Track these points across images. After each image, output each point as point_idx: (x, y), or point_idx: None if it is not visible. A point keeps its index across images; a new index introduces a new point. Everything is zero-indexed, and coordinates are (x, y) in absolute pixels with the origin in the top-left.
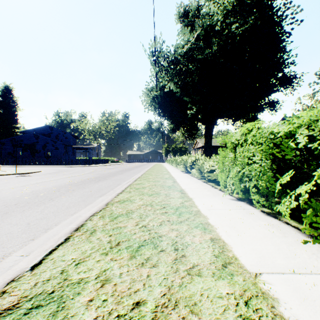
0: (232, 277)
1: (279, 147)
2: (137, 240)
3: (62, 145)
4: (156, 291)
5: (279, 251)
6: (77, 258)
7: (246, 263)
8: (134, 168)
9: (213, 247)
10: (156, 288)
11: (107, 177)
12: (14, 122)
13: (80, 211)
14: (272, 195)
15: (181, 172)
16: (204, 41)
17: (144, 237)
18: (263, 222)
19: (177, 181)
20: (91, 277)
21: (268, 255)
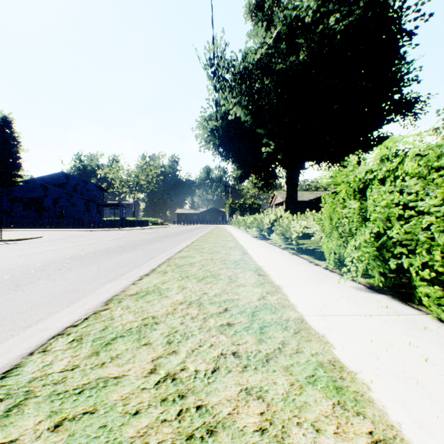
0: None
1: None
2: None
3: (82, 200)
4: None
5: None
6: None
7: None
8: (183, 233)
9: None
10: None
11: (138, 245)
12: (15, 167)
13: (51, 317)
14: None
15: (253, 238)
16: (287, 42)
17: (160, 437)
18: None
19: (248, 252)
20: None
21: None
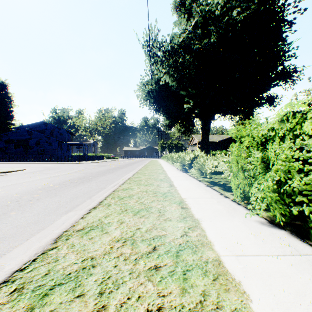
0: None
1: None
2: None
3: (56, 141)
4: None
5: None
6: None
7: None
8: (127, 165)
9: None
10: None
11: (93, 177)
12: (9, 118)
13: (9, 253)
14: None
15: (178, 171)
16: (202, 29)
17: None
18: None
19: (174, 184)
20: None
21: None
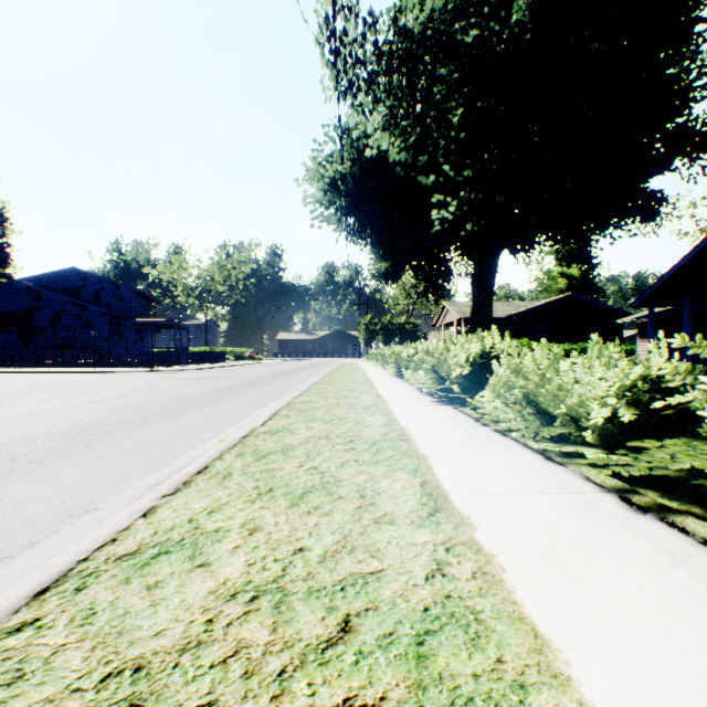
0: None
1: None
2: None
3: (104, 315)
4: None
5: None
6: None
7: None
8: (275, 378)
9: None
10: None
11: (126, 425)
12: None
13: None
14: None
15: (423, 399)
16: None
17: None
18: None
19: (442, 483)
20: None
21: None
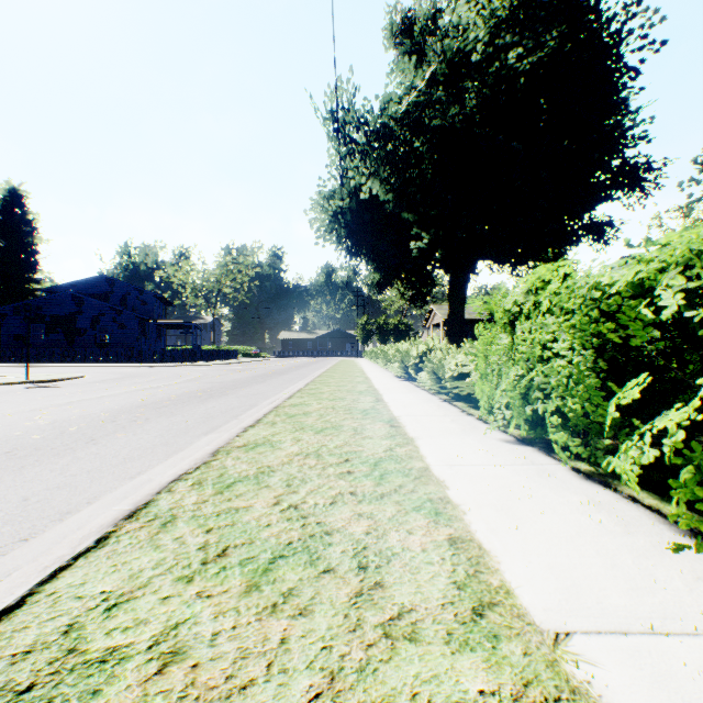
0: (495, 645)
1: (615, 320)
2: (272, 543)
3: (135, 318)
4: (297, 686)
5: (616, 571)
6: (115, 592)
7: (532, 605)
8: (292, 370)
9: (453, 561)
10: (299, 677)
11: (228, 389)
12: (30, 268)
13: (153, 469)
14: (598, 432)
15: (395, 379)
16: (446, 87)
17: (290, 536)
18: (577, 497)
19: (384, 398)
20: (139, 645)
21: (587, 582)
